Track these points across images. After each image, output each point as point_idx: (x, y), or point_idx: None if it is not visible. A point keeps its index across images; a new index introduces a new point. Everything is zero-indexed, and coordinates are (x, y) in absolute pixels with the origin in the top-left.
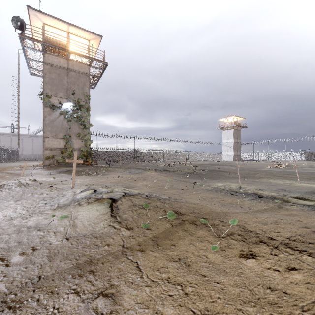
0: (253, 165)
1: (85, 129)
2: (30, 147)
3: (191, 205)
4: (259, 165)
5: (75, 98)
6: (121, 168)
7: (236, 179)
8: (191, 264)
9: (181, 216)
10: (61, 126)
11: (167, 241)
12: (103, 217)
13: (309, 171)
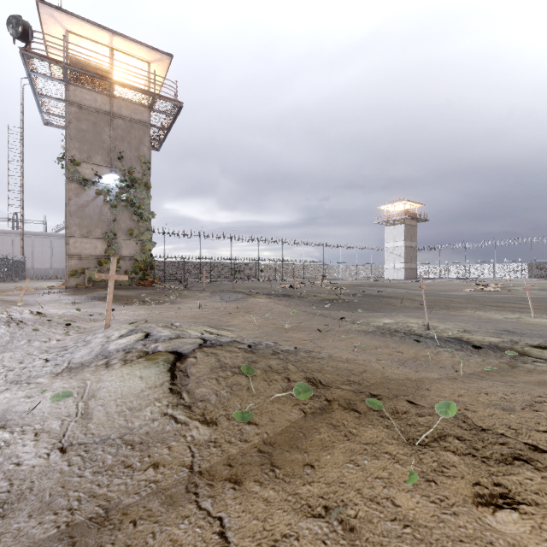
0: (440, 286)
1: (143, 221)
2: (47, 255)
3: (342, 366)
4: (451, 286)
5: (123, 166)
6: (205, 291)
7: (415, 311)
8: (357, 525)
9: (323, 392)
10: (98, 216)
11: (294, 456)
12: (153, 394)
13: (541, 297)
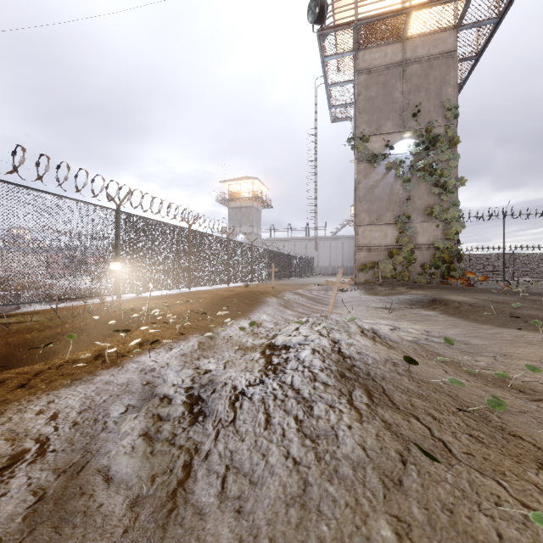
0: None
1: (445, 194)
2: (327, 255)
3: None
4: None
5: (418, 125)
6: None
7: None
8: None
9: None
10: (388, 196)
11: None
12: None
13: None
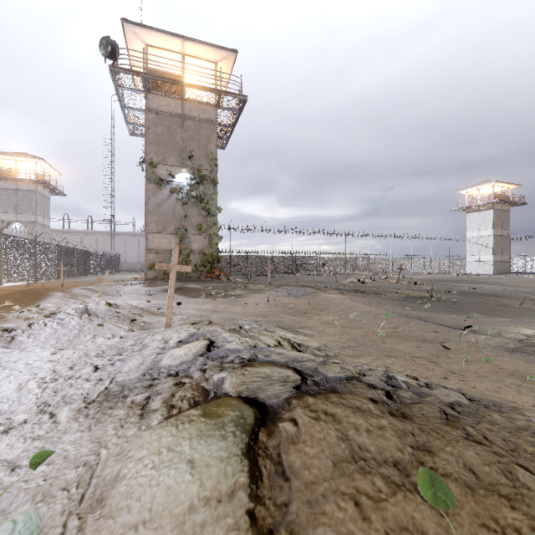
0: None
1: (210, 216)
2: (136, 251)
3: None
4: None
5: (193, 165)
6: (271, 285)
7: None
8: None
9: None
10: (172, 213)
11: None
12: (213, 528)
13: None
